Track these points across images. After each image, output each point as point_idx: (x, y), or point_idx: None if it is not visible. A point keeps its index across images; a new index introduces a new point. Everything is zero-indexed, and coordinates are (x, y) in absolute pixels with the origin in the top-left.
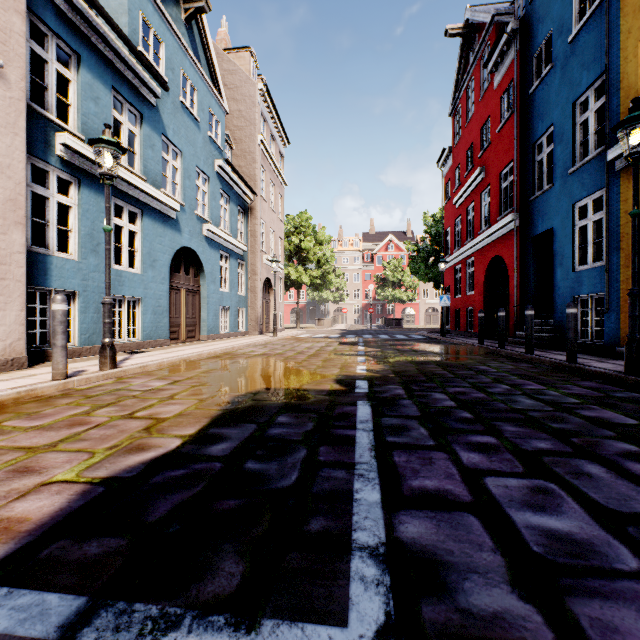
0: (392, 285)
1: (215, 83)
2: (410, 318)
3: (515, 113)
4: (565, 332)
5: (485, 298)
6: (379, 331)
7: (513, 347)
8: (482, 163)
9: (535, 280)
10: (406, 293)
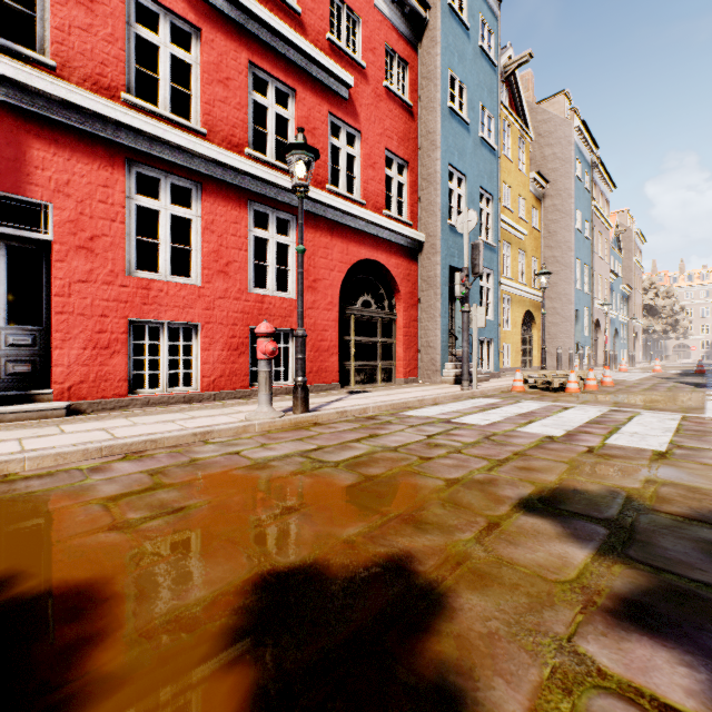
0: None
1: (619, 250)
2: None
3: None
4: None
5: None
6: None
7: None
8: None
9: None
10: None
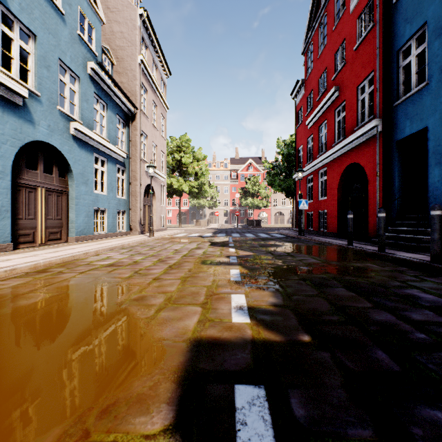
0: (252, 195)
1: None
2: (264, 219)
3: (378, 24)
4: None
5: (339, 202)
6: (244, 230)
7: (388, 249)
8: (336, 84)
9: (399, 183)
10: (262, 201)
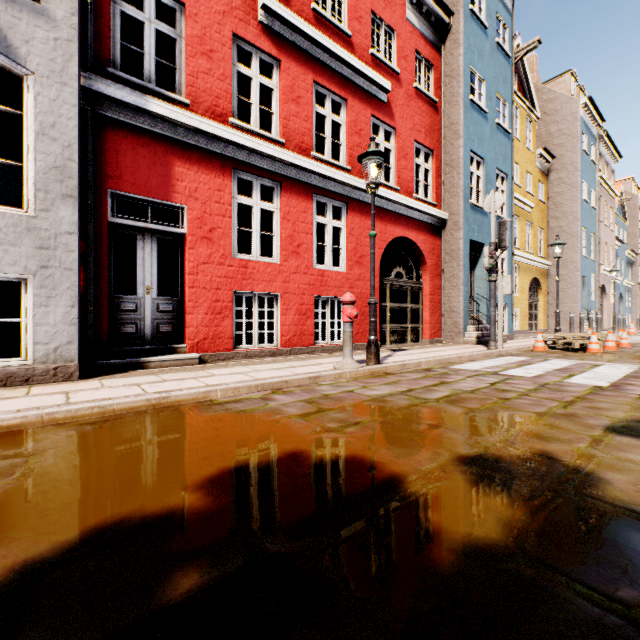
0: None
1: (623, 217)
2: None
3: None
4: None
5: None
6: None
7: None
8: None
9: None
10: None
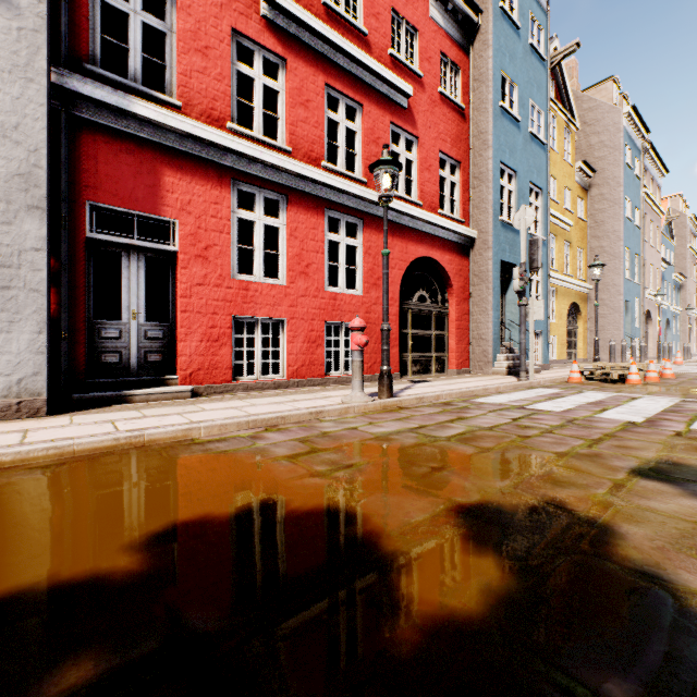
0: None
1: (671, 237)
2: None
3: None
4: None
5: None
6: None
7: None
8: None
9: None
10: None
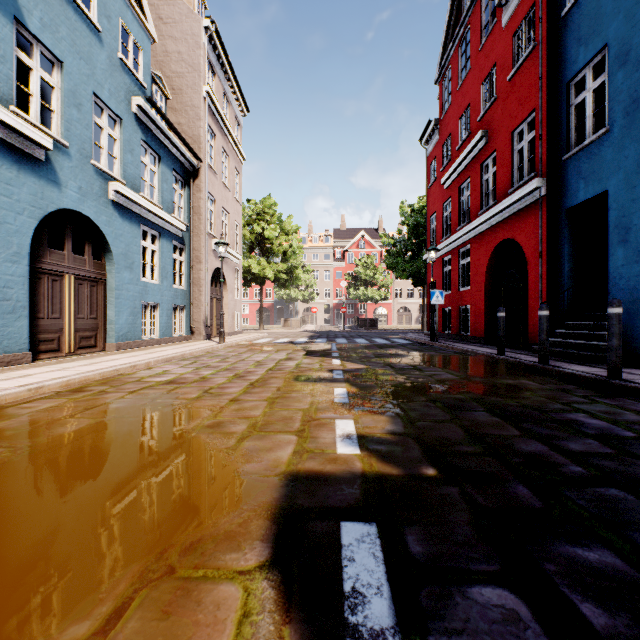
0: (364, 283)
1: None
2: (382, 318)
3: (540, 44)
4: (634, 340)
5: (487, 294)
6: (353, 333)
7: (553, 361)
8: (483, 127)
9: (570, 267)
10: (379, 292)
